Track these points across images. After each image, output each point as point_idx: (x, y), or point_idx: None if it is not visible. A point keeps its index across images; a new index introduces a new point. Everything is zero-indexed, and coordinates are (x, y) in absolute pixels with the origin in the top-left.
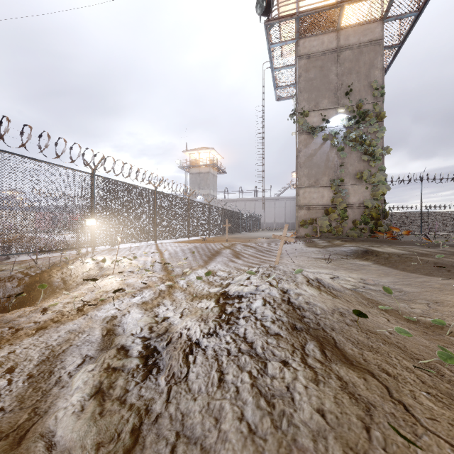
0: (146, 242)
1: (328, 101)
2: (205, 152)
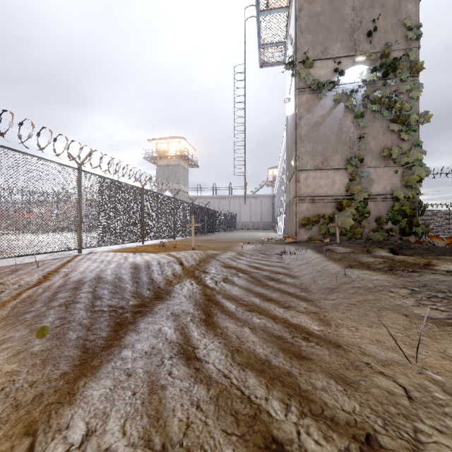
0: (65, 252)
1: (341, 45)
2: (174, 142)
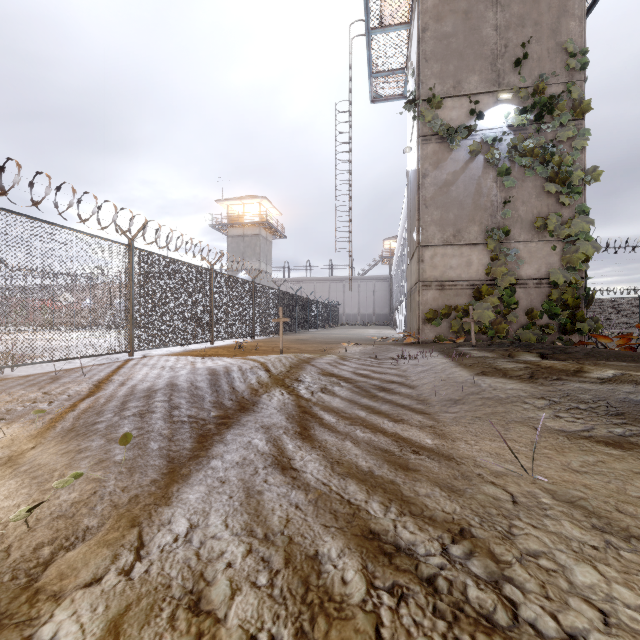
0: (111, 356)
1: (480, 78)
2: (252, 204)
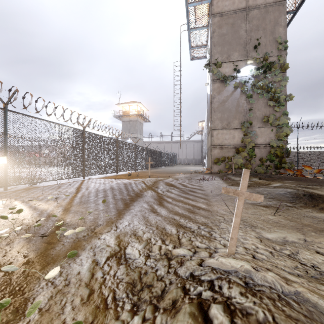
0: (75, 178)
1: (239, 53)
2: (134, 105)
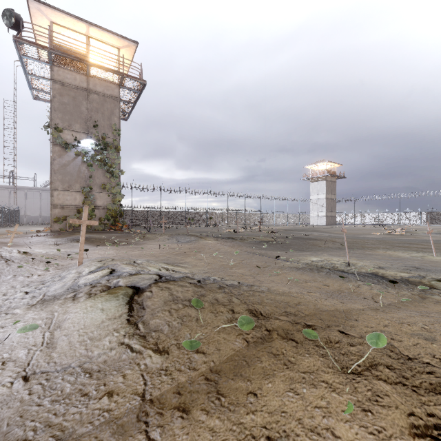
0: None
1: (80, 126)
2: None
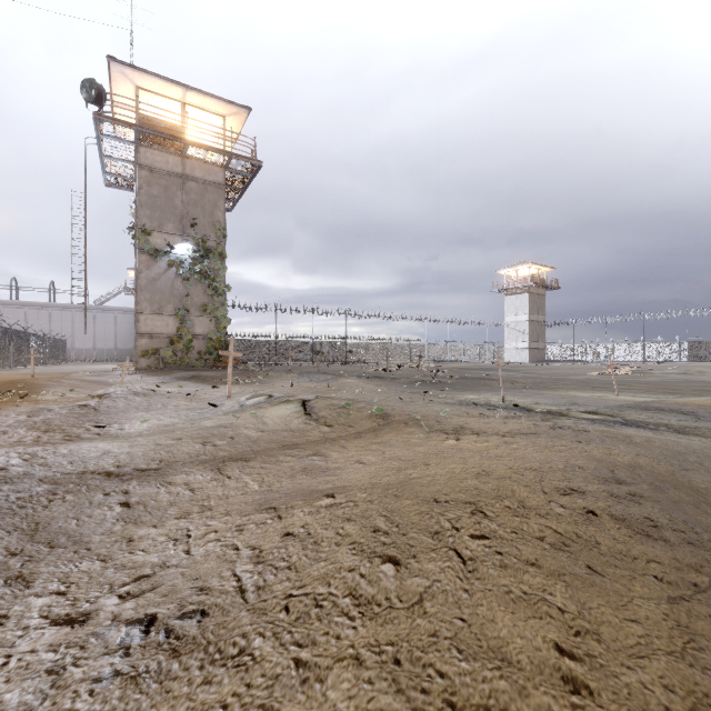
0: None
1: (174, 226)
2: None
